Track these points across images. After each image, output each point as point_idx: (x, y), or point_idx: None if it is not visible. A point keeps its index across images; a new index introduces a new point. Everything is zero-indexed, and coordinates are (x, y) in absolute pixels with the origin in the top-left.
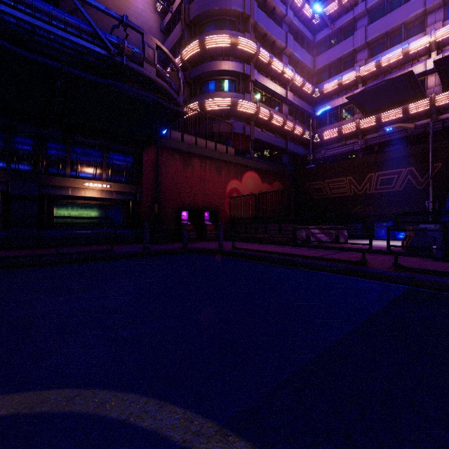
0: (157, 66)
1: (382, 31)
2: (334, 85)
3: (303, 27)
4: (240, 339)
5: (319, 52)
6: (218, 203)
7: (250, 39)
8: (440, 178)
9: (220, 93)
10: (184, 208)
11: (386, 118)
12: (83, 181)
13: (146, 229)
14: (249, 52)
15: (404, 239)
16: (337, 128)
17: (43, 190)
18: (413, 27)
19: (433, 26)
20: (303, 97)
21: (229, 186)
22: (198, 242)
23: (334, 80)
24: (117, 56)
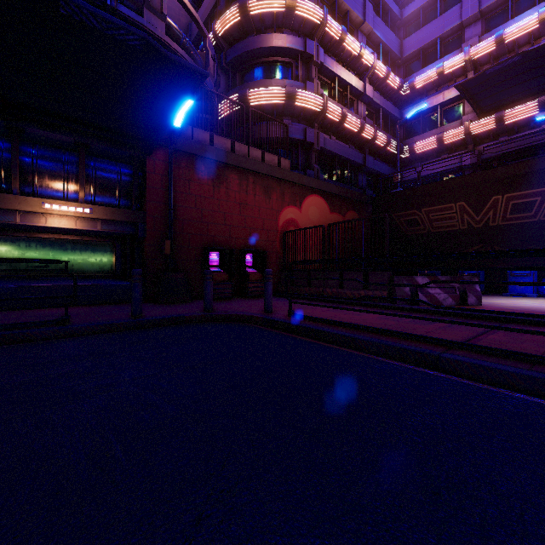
0: (168, 20)
1: None
2: (431, 75)
3: None
4: None
5: (408, 33)
6: (266, 241)
7: (314, 3)
8: None
9: (270, 81)
10: (212, 248)
11: (513, 117)
12: (42, 201)
13: (137, 280)
14: (312, 22)
15: None
16: (435, 136)
17: None
18: None
19: None
20: (386, 94)
21: (283, 216)
22: (235, 300)
23: (432, 68)
24: None
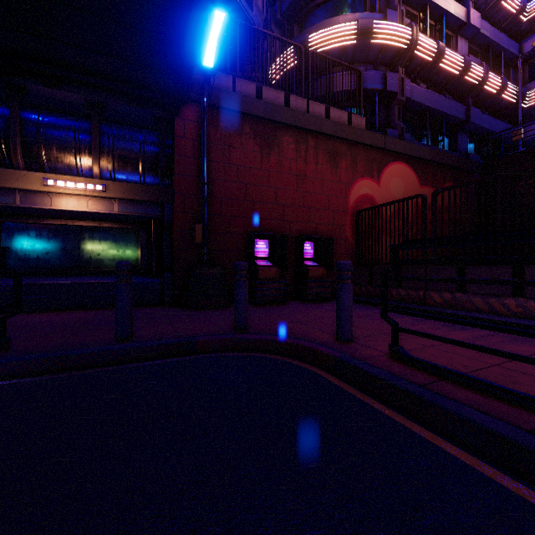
0: None
1: None
2: None
3: None
4: None
5: None
6: (332, 225)
7: None
8: None
9: (336, 19)
10: (259, 233)
11: None
12: (44, 176)
13: (122, 279)
14: None
15: None
16: None
17: None
18: None
19: None
20: (497, 25)
21: (355, 192)
22: (288, 306)
23: None
24: None
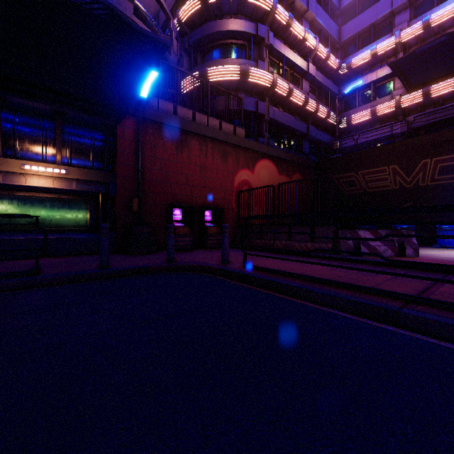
0: (135, 2)
1: None
2: (366, 56)
3: None
4: None
5: (345, 20)
6: (223, 199)
7: None
8: None
9: (226, 60)
10: (176, 205)
11: (438, 91)
12: (22, 162)
13: (104, 234)
14: (263, 9)
15: None
16: (369, 108)
17: None
18: None
19: None
20: (327, 73)
21: (238, 178)
22: (195, 251)
23: (367, 50)
24: None
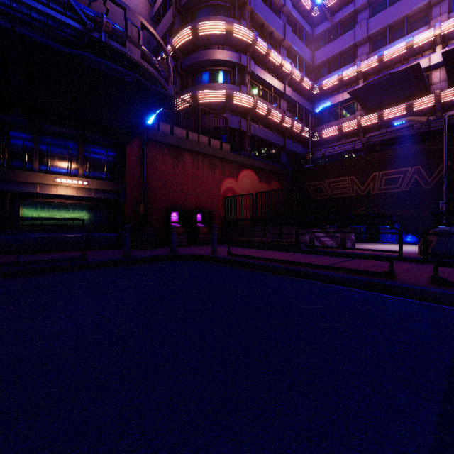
0: (142, 48)
1: (384, 24)
2: (334, 80)
3: (302, 19)
4: (246, 452)
5: (318, 46)
6: (212, 204)
7: (247, 27)
8: (449, 177)
9: (214, 85)
10: (173, 209)
11: (389, 115)
12: (55, 176)
13: (127, 232)
14: (245, 42)
15: (421, 243)
16: (337, 125)
17: (4, 186)
18: (417, 20)
19: (438, 18)
20: (302, 93)
21: (224, 186)
22: (190, 246)
23: (334, 75)
24: (94, 32)
